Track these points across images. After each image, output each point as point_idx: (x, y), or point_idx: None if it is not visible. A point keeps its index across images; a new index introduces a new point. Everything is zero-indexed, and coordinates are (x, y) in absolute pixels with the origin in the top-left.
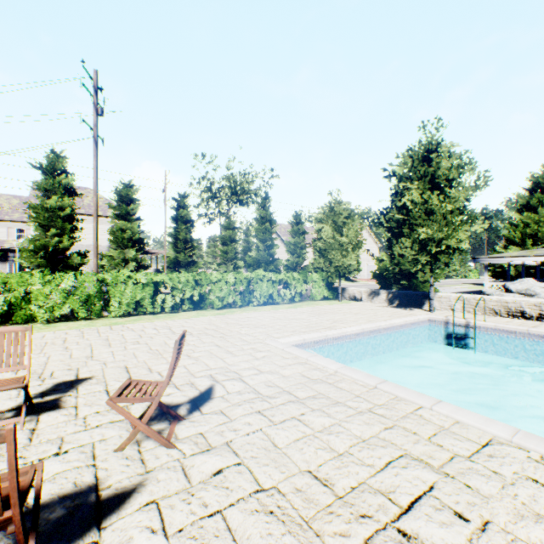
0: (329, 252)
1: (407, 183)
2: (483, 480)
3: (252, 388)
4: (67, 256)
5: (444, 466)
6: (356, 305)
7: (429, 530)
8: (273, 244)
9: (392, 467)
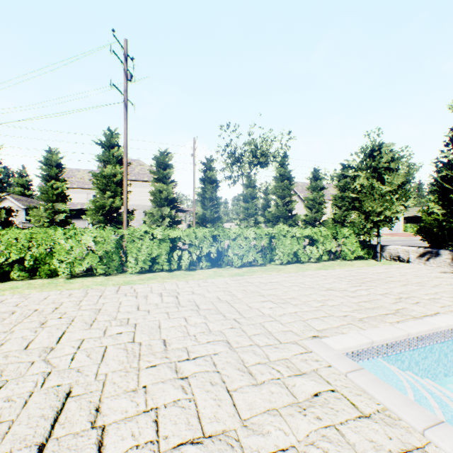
0: (367, 203)
1: None
2: None
3: None
4: (120, 214)
5: None
6: (406, 269)
7: None
8: (291, 200)
9: None
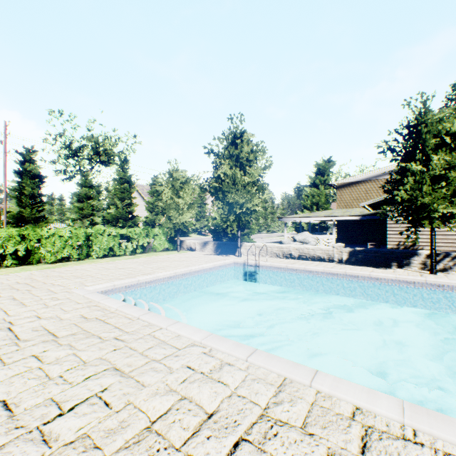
0: (167, 210)
1: (222, 159)
2: (155, 374)
3: (15, 334)
4: None
5: (136, 370)
6: (189, 254)
7: (73, 423)
8: (132, 202)
9: (90, 380)
